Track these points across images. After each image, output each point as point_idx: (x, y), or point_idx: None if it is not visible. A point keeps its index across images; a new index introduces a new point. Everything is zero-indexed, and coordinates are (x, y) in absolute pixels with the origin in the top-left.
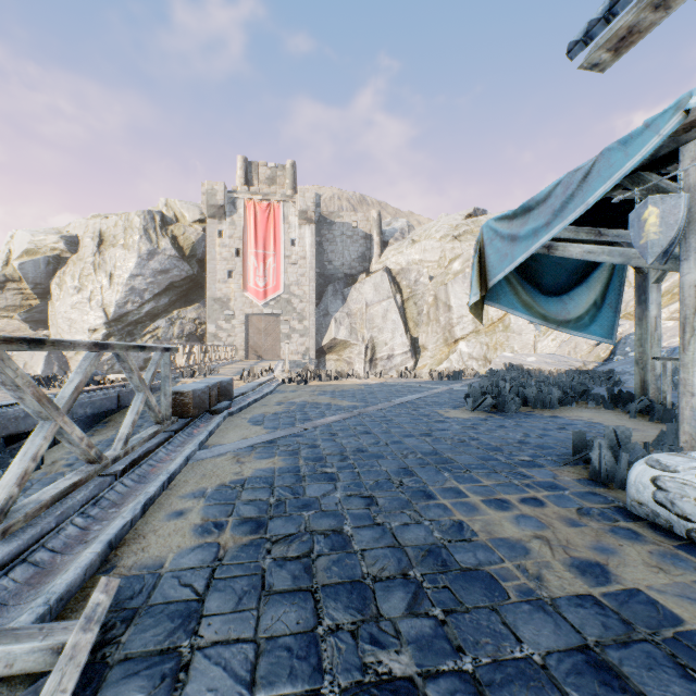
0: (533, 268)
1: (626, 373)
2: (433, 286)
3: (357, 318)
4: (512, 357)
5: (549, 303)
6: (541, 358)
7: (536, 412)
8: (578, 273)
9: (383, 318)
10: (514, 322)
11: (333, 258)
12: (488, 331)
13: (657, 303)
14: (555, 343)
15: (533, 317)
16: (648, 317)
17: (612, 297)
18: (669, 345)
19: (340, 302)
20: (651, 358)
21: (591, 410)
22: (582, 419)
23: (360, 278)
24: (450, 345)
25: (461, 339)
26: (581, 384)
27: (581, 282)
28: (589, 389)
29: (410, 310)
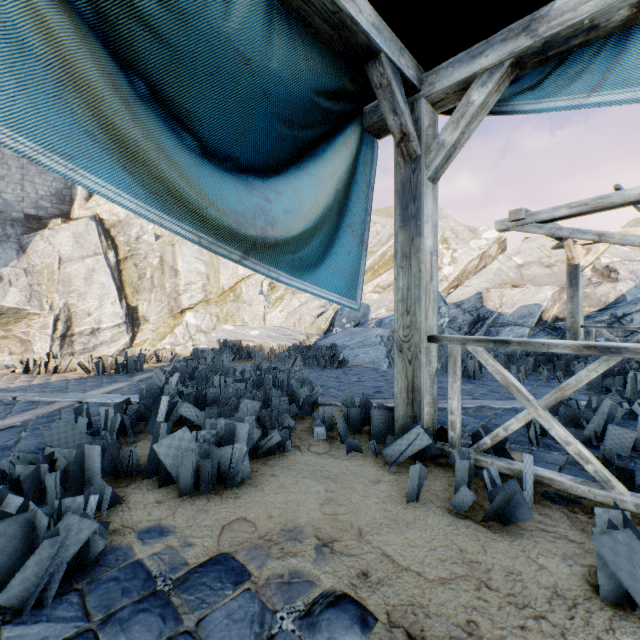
0: (159, 31)
1: (347, 347)
2: (160, 246)
3: (43, 277)
4: (233, 330)
5: (224, 186)
6: (265, 331)
7: (172, 537)
8: (294, 123)
9: (87, 279)
10: (246, 292)
11: (2, 187)
12: (220, 300)
13: (433, 225)
14: (283, 314)
15: (166, 210)
16: (423, 249)
17: (357, 212)
18: (377, 316)
19: (14, 253)
20: (427, 338)
21: (321, 464)
22: (302, 567)
23: (53, 224)
24: (177, 316)
25: (189, 309)
26: (303, 380)
27: (302, 160)
28: (316, 392)
29: (129, 272)
